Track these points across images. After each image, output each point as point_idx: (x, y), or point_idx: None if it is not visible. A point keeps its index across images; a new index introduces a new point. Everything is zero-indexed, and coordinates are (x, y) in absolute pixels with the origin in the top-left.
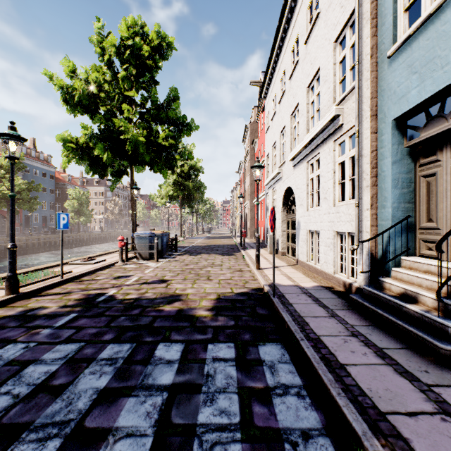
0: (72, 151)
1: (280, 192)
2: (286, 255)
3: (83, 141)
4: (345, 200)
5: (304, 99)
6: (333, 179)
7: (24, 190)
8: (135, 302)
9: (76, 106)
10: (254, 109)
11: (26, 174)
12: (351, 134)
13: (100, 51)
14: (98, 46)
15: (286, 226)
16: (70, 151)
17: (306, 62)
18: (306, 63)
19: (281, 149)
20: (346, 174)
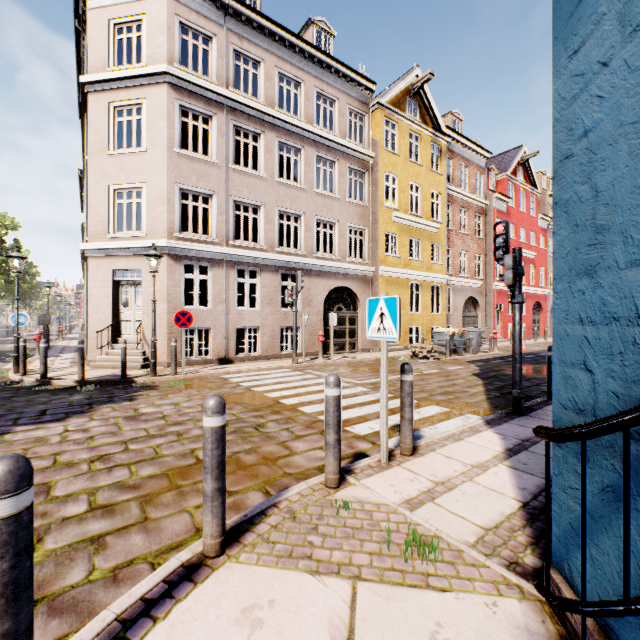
0: None
1: None
2: None
3: None
4: None
5: None
6: None
7: None
8: None
9: None
10: None
11: None
12: None
13: None
14: None
15: None
16: None
17: None
18: None
19: None
20: None
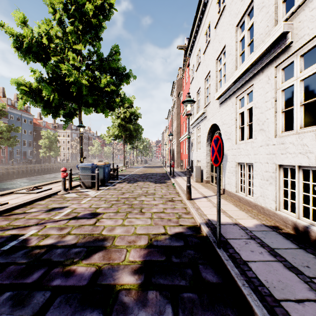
0: (26, 94)
1: (204, 130)
2: (210, 183)
3: (36, 86)
4: (294, 129)
5: (232, 38)
6: (274, 108)
7: (5, 131)
8: (45, 254)
9: (27, 53)
10: (179, 69)
11: (10, 120)
12: (305, 52)
13: (52, 11)
14: (51, 7)
15: (210, 158)
16: (23, 94)
17: (234, 2)
18: (234, 4)
19: (205, 92)
20: (295, 99)
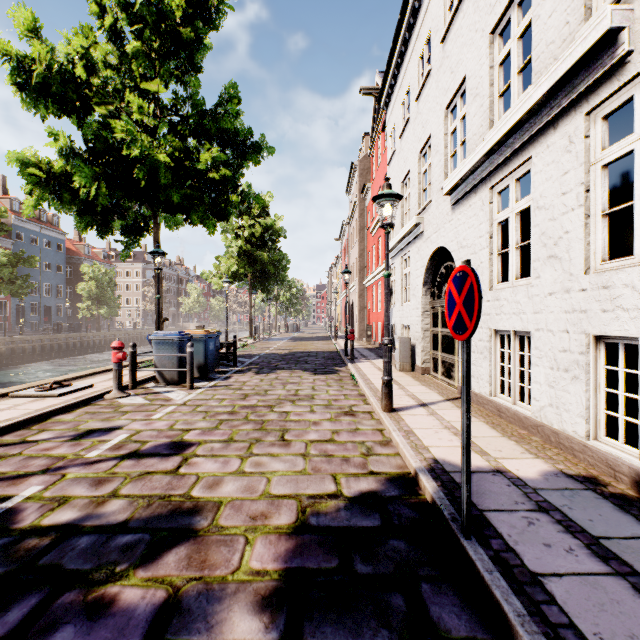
0: (41, 185)
1: (418, 260)
2: (430, 374)
3: (61, 167)
4: (635, 254)
5: (483, 59)
6: (584, 206)
7: (5, 265)
8: (51, 550)
9: (40, 96)
10: (364, 138)
11: (18, 242)
12: None
13: (98, 10)
14: (94, 3)
15: (430, 321)
16: (33, 184)
17: None
18: None
19: (420, 182)
20: (638, 184)
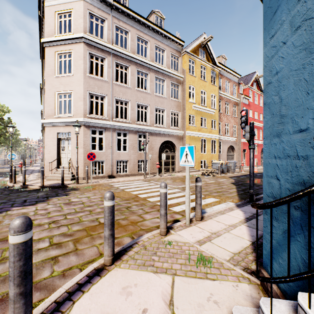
0: None
1: None
2: None
3: None
4: None
5: None
6: None
7: None
8: None
9: None
10: None
11: None
12: None
13: None
14: None
15: None
16: None
17: None
18: None
19: None
20: None
